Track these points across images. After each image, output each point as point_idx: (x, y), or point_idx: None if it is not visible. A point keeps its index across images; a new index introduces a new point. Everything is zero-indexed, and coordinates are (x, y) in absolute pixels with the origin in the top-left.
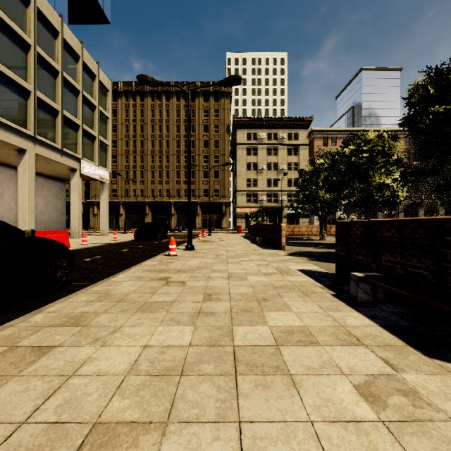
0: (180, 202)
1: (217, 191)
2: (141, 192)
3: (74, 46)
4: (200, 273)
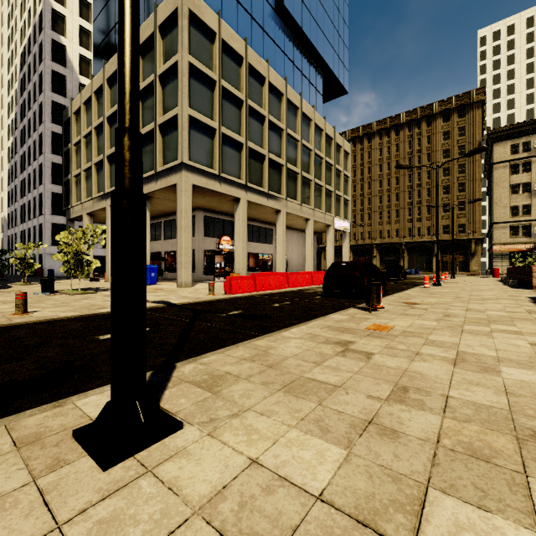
0: (412, 242)
1: (462, 226)
2: (368, 235)
3: (330, 134)
4: (451, 293)
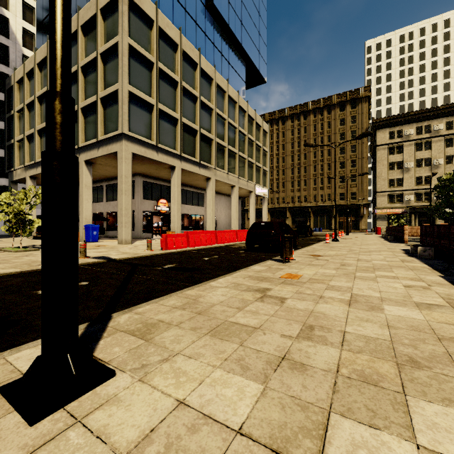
0: (317, 206)
1: (354, 194)
2: (282, 200)
3: (252, 115)
4: (346, 247)
